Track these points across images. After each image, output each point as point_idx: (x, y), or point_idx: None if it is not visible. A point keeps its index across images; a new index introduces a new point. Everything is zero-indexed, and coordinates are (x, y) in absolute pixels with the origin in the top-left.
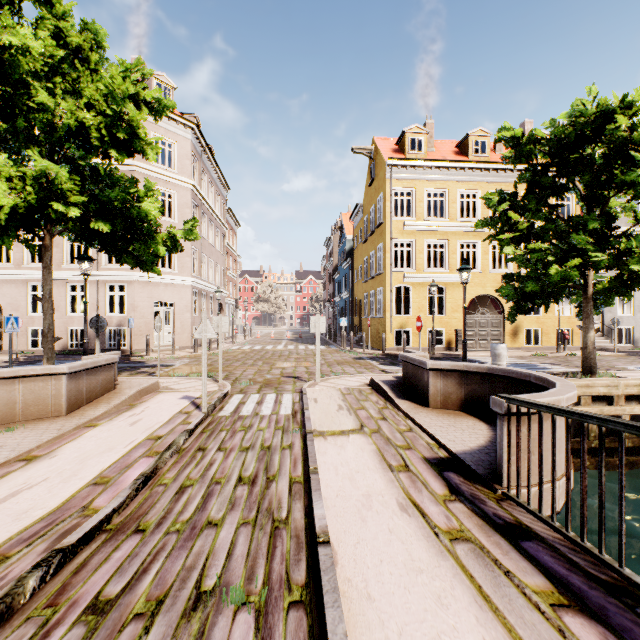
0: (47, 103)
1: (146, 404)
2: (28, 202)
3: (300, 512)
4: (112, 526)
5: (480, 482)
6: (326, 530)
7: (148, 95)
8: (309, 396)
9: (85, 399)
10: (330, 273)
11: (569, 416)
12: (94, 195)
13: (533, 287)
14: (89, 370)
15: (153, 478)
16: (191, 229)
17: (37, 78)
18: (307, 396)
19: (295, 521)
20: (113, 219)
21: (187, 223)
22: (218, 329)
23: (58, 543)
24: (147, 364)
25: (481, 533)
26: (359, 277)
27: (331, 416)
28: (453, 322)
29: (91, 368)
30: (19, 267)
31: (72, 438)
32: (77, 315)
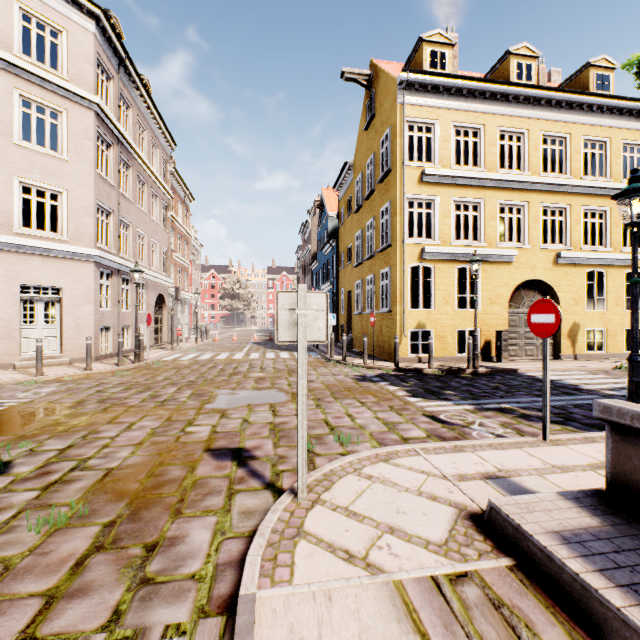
0: None
1: None
2: None
3: None
4: None
5: None
6: None
7: None
8: None
9: None
10: (307, 264)
11: None
12: None
13: None
14: None
15: None
16: None
17: None
18: None
19: None
20: None
21: None
22: None
23: None
24: None
25: None
26: (347, 261)
27: None
28: (491, 319)
29: None
30: None
31: None
32: None
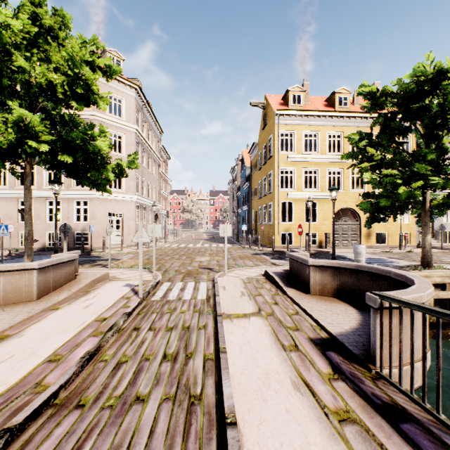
0: (24, 66)
1: (98, 290)
2: (9, 140)
3: (212, 388)
4: (58, 401)
5: (356, 361)
6: (233, 410)
7: (101, 62)
8: (219, 284)
9: (52, 287)
10: (234, 192)
11: (441, 316)
12: (61, 135)
13: (385, 203)
14: (55, 265)
15: (96, 355)
16: (133, 160)
17: (18, 49)
18: (218, 284)
19: (207, 397)
20: (75, 153)
21: (130, 156)
22: (152, 234)
23: (8, 421)
24: (102, 258)
25: (364, 414)
26: (255, 195)
27: (236, 301)
28: (323, 227)
29: (56, 264)
30: (12, 188)
31: (38, 319)
32: (53, 222)
